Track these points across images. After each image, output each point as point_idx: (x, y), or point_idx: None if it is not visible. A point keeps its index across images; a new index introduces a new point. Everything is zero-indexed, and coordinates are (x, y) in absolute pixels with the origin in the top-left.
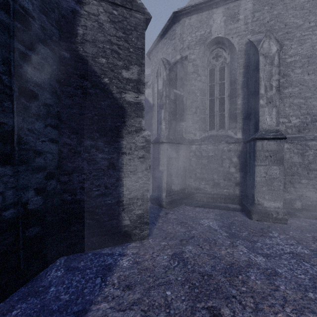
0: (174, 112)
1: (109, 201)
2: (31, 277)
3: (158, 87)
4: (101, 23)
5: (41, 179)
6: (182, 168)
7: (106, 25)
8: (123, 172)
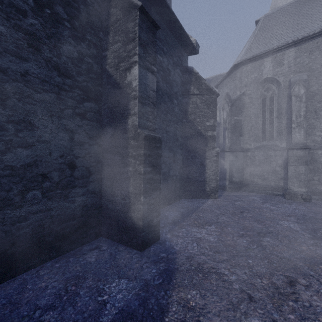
0: (234, 132)
1: (200, 179)
2: (177, 201)
3: (223, 116)
4: (197, 104)
5: (179, 168)
6: (240, 167)
7: (199, 104)
8: (206, 167)
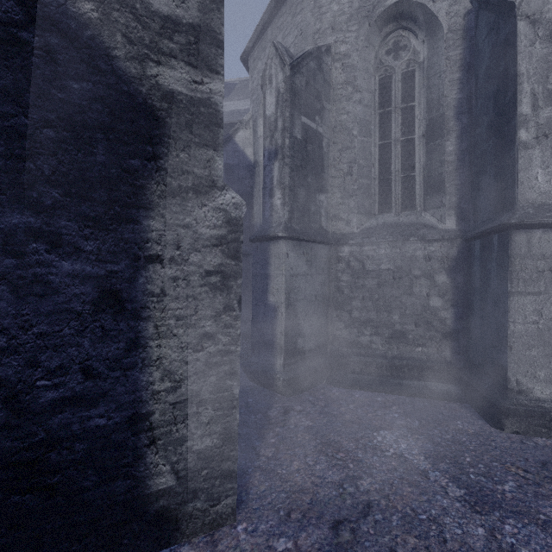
0: (301, 169)
1: (99, 421)
2: None
3: (266, 110)
4: None
5: None
6: (319, 298)
7: None
8: (150, 321)
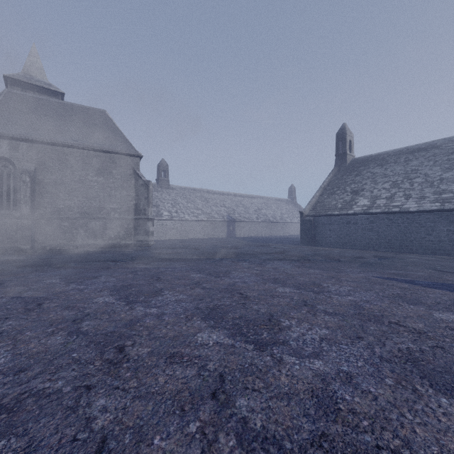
0: None
1: None
2: None
3: None
4: None
5: None
6: None
7: None
8: None
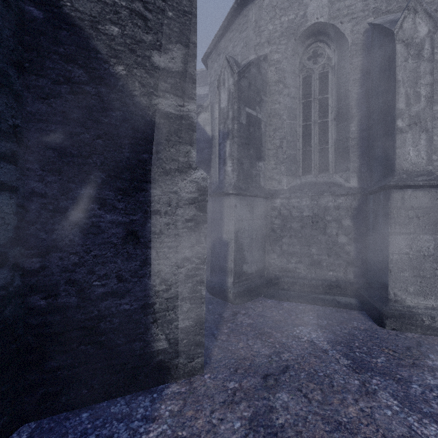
0: (246, 145)
1: (126, 306)
2: None
3: (221, 104)
4: None
5: None
6: (258, 236)
7: None
8: (154, 249)
